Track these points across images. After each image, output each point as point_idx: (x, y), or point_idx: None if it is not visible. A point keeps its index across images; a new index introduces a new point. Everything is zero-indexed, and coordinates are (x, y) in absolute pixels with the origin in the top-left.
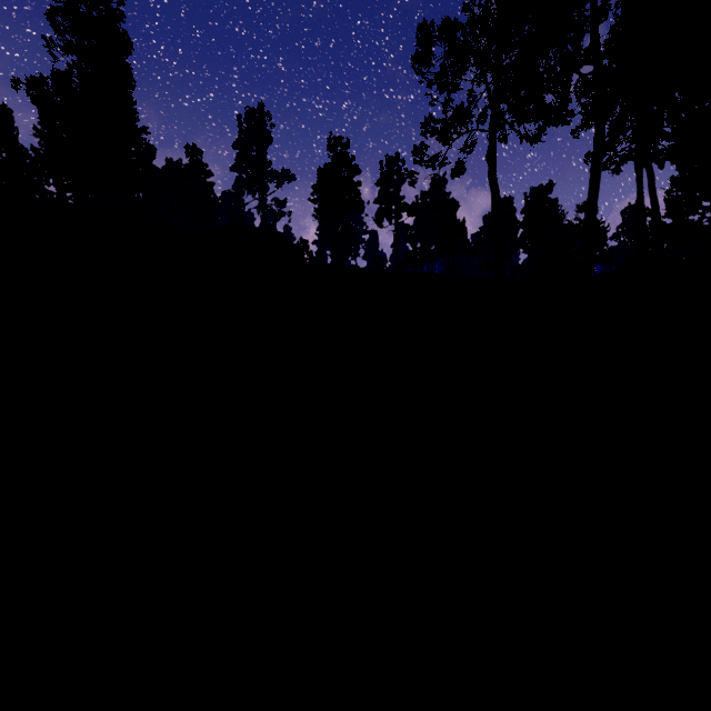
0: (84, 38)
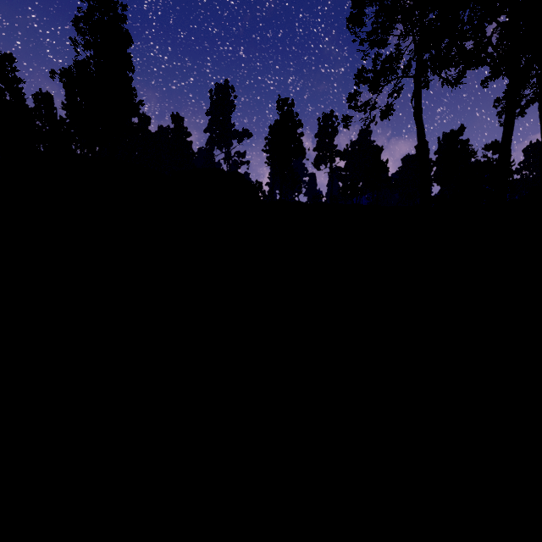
0: (99, 37)
